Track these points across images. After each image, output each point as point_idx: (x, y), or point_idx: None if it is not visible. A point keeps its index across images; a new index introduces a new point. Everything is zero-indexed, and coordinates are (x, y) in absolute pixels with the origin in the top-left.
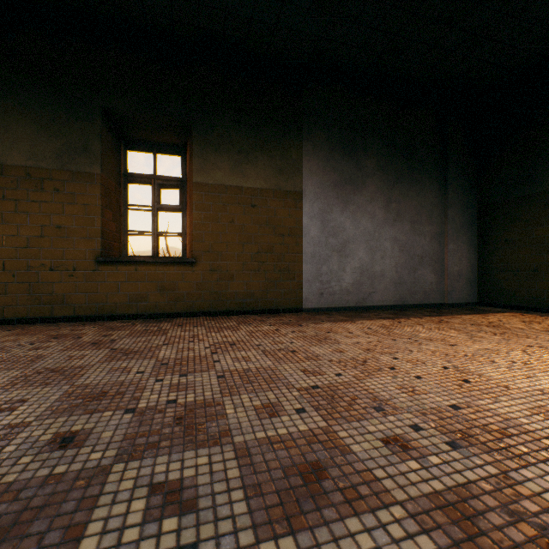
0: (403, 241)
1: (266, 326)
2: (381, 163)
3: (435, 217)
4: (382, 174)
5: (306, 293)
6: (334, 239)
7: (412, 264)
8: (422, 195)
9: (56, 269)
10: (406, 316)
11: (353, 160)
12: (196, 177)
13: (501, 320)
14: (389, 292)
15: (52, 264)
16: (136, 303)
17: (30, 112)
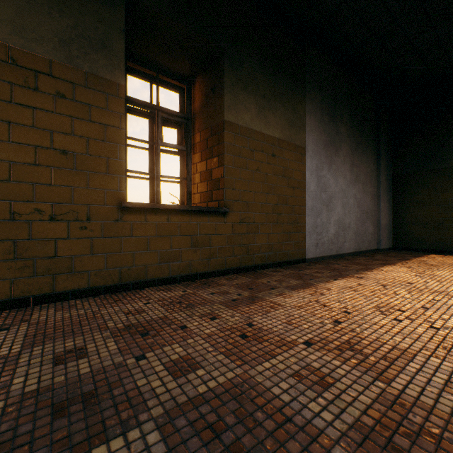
0: (359, 199)
1: (335, 281)
2: (348, 132)
3: (373, 181)
4: (349, 141)
5: (308, 244)
6: (324, 194)
7: (363, 218)
8: (367, 162)
9: (58, 218)
10: (392, 262)
11: (334, 125)
12: (228, 114)
13: None
14: (352, 241)
15: (53, 210)
16: (168, 263)
17: None
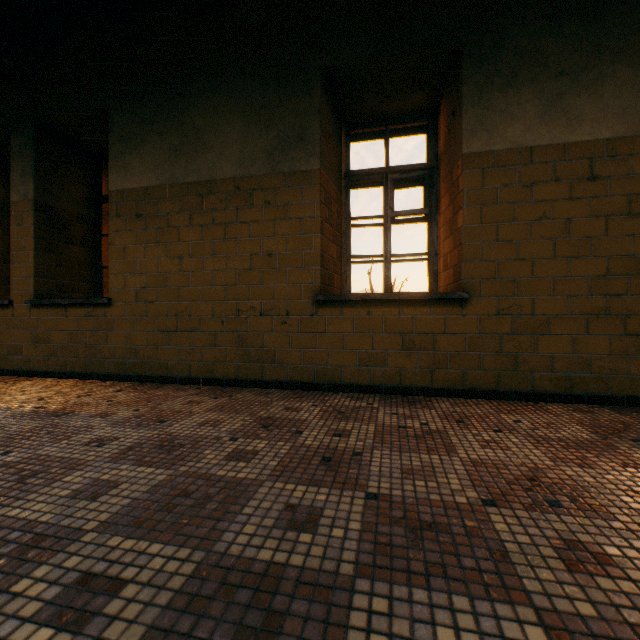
0: None
1: None
2: None
3: None
4: None
5: None
6: None
7: None
8: None
9: (266, 314)
10: None
11: None
12: (469, 143)
13: None
14: None
15: (262, 307)
16: (368, 367)
17: (238, 104)
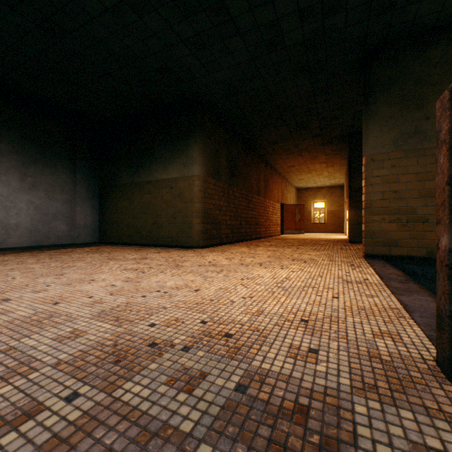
0: (39, 203)
1: None
2: (17, 148)
3: (68, 190)
4: (18, 156)
5: None
6: None
7: (47, 219)
8: (56, 175)
9: None
10: (22, 252)
11: None
12: None
13: (83, 249)
14: (25, 238)
15: None
16: None
17: None
